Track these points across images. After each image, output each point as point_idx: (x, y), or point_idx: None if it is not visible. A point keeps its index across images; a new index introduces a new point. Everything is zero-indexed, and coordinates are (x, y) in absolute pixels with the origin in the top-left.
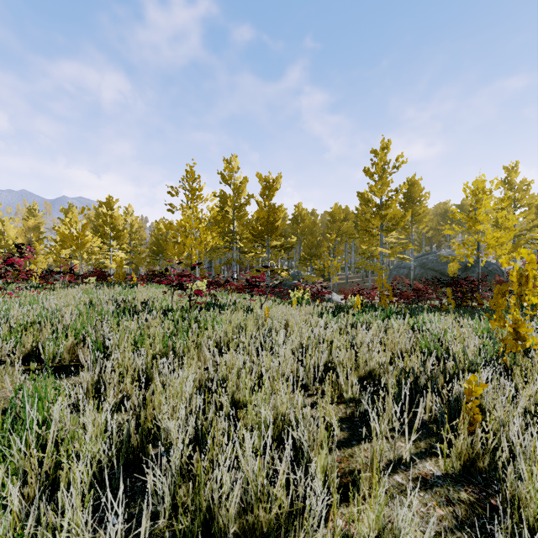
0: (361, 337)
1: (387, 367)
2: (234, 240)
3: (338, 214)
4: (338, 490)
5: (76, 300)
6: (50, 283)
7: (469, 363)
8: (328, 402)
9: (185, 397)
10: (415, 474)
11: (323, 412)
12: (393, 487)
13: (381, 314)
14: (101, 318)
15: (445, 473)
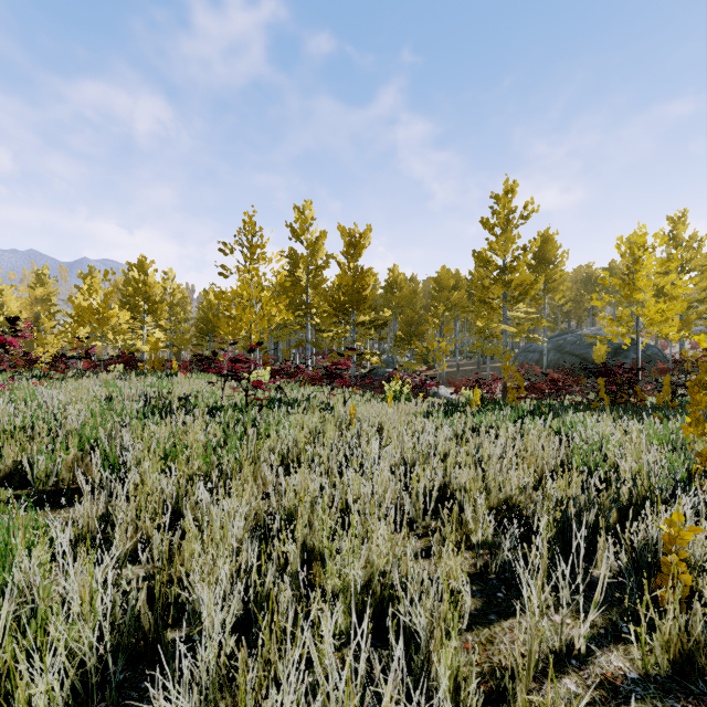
0: (487, 448)
1: (531, 494)
2: (309, 315)
3: (446, 281)
4: (475, 706)
5: (90, 395)
6: (61, 372)
7: (651, 488)
8: (450, 551)
9: (231, 543)
10: (596, 676)
11: (445, 571)
12: (565, 700)
13: (510, 415)
14: (121, 420)
15: (643, 674)
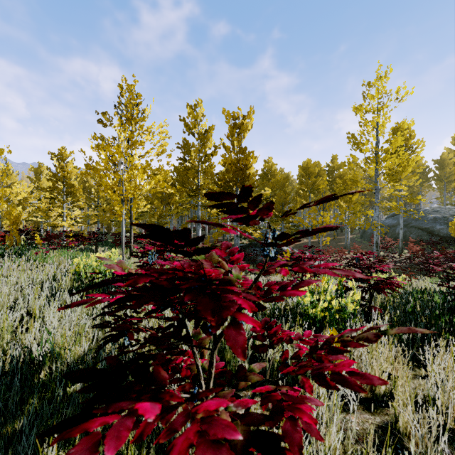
0: None
1: None
2: (199, 196)
3: (312, 168)
4: None
5: None
6: None
7: None
8: None
9: None
10: None
11: None
12: None
13: None
14: None
15: None
